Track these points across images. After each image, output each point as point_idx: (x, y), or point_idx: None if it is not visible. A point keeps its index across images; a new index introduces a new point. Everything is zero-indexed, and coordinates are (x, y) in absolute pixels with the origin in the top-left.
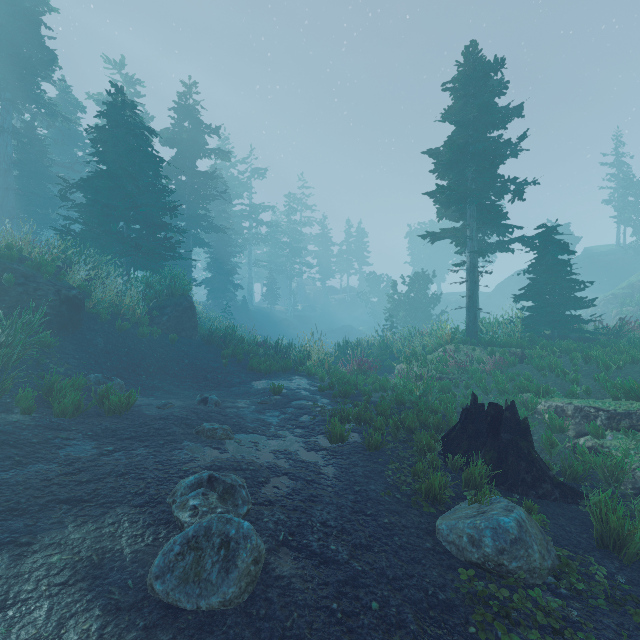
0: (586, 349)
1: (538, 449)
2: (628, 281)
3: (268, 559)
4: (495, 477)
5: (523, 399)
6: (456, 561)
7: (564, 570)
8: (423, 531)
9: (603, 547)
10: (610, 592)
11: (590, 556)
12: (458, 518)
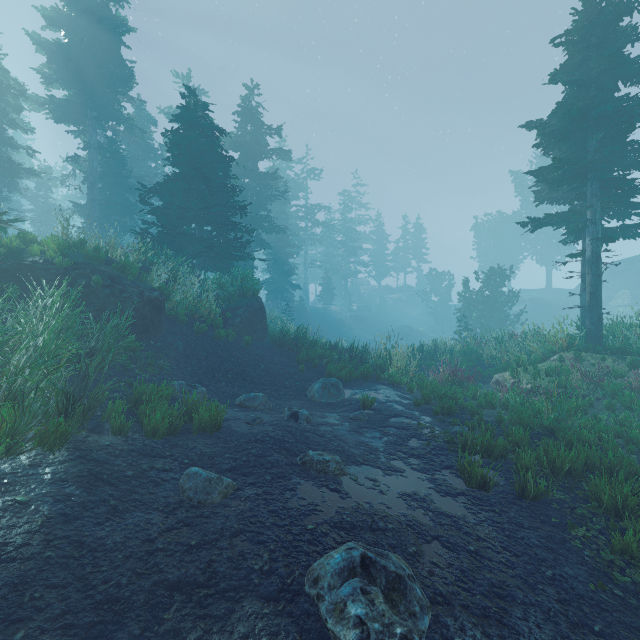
0: None
1: None
2: None
3: None
4: None
5: None
6: None
7: None
8: None
9: None
10: None
11: None
12: None
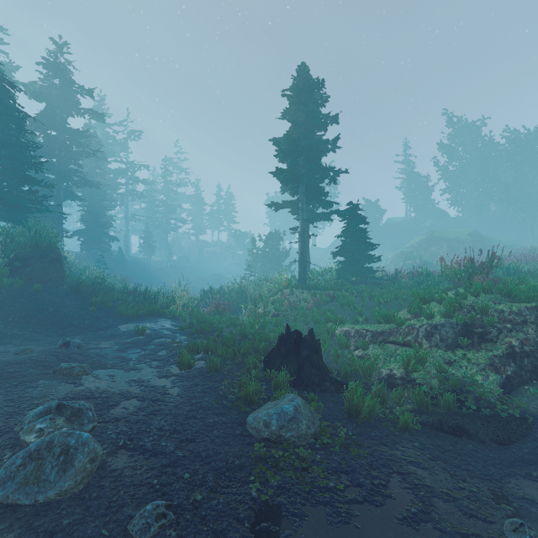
0: (372, 290)
1: (331, 360)
2: (410, 243)
3: (106, 459)
4: (296, 382)
5: (327, 327)
6: (255, 439)
7: (322, 434)
8: (237, 424)
9: (350, 417)
10: (345, 442)
11: (341, 423)
12: (260, 411)
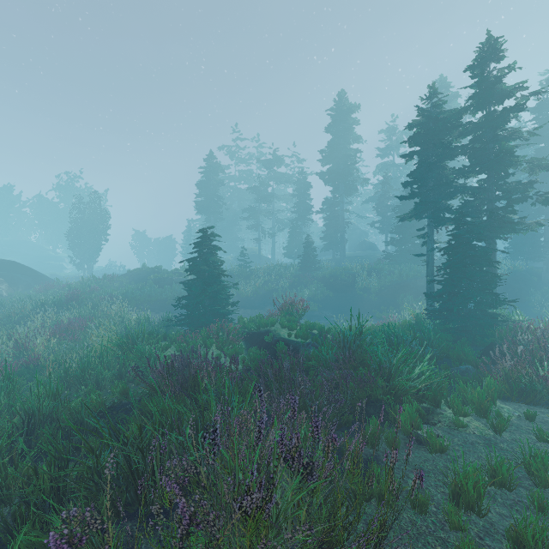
0: None
1: None
2: None
3: None
4: None
5: None
6: None
7: None
8: None
9: None
10: None
11: None
12: None
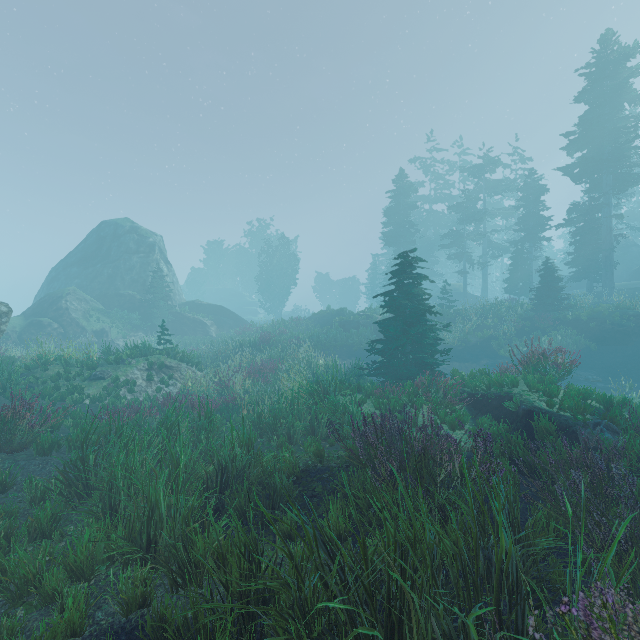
0: None
1: None
2: None
3: None
4: None
5: None
6: None
7: None
8: None
9: None
10: None
11: None
12: None
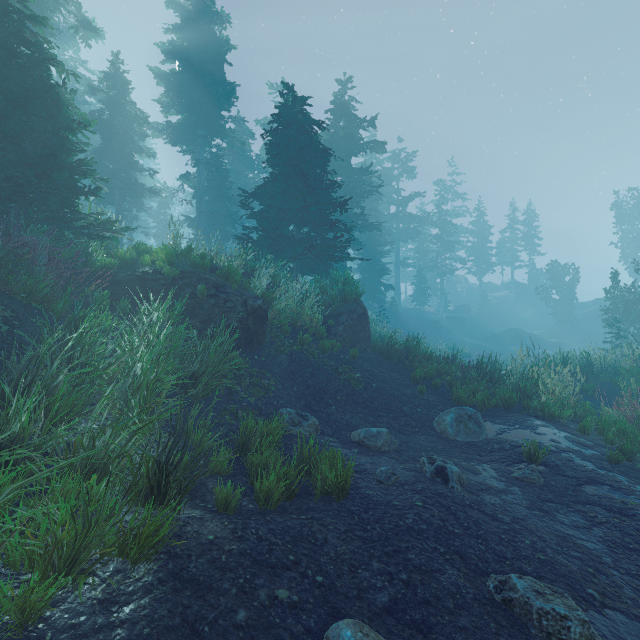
0: None
1: None
2: None
3: None
4: None
5: None
6: None
7: None
8: None
9: None
10: None
11: None
12: None
